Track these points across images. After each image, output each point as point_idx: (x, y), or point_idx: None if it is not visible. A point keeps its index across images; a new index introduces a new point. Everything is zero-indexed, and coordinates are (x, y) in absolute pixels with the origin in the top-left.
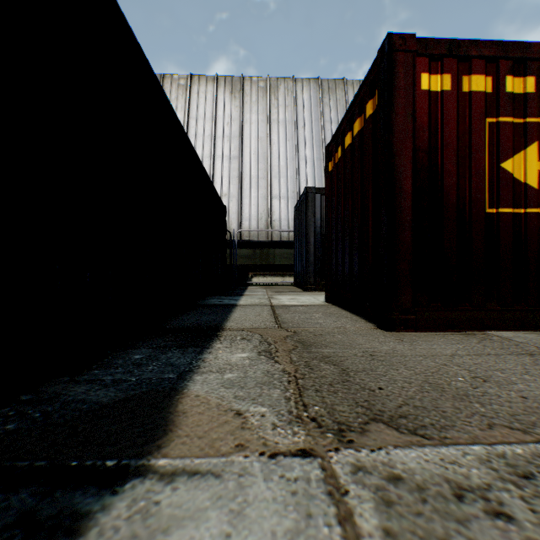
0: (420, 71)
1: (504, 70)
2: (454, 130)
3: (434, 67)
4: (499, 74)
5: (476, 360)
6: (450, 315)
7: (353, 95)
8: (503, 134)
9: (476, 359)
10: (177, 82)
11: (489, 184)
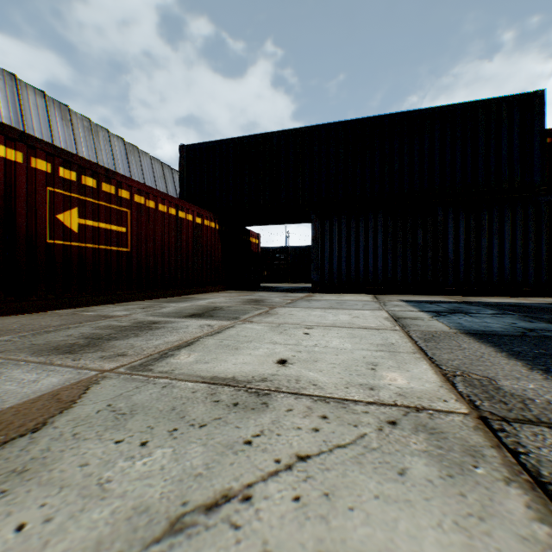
0: (0, 142)
1: (60, 163)
2: (27, 188)
3: (12, 143)
4: (58, 164)
5: (31, 321)
6: (24, 305)
7: None
8: (60, 199)
9: (31, 321)
10: None
11: (52, 226)
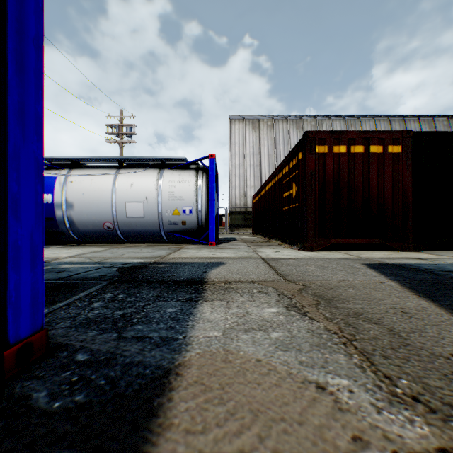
0: None
1: None
2: None
3: None
4: None
5: None
6: None
7: (365, 128)
8: None
9: None
10: (267, 123)
11: None
